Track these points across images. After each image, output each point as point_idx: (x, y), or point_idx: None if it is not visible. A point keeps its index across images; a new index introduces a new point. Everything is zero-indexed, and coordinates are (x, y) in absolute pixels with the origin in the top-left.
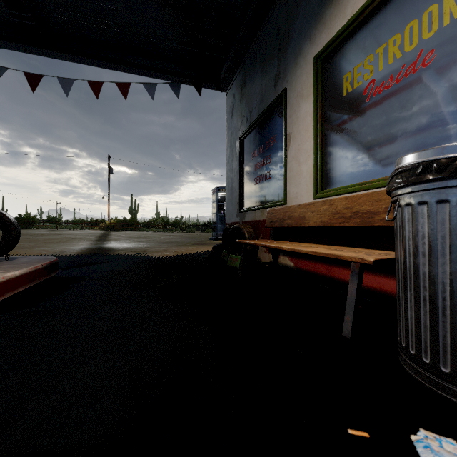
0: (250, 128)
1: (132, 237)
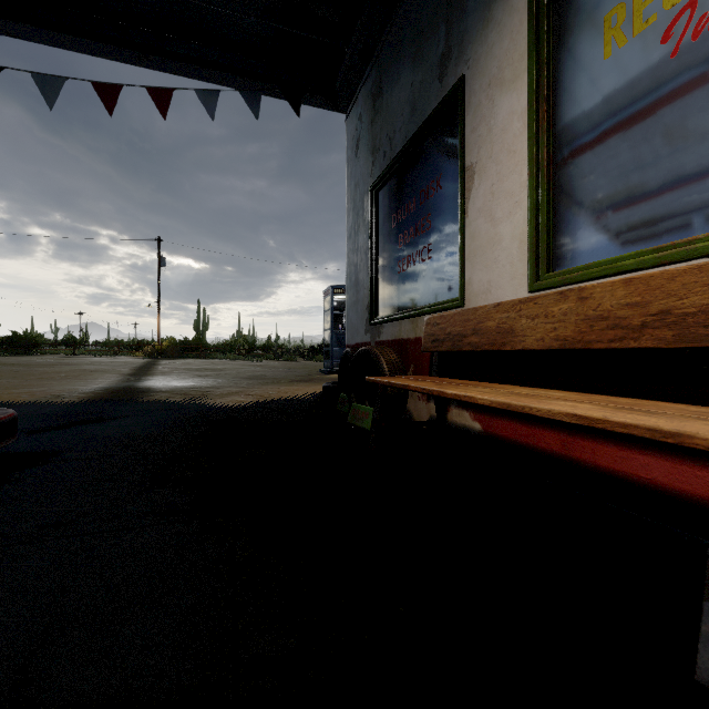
0: (390, 170)
1: (192, 369)
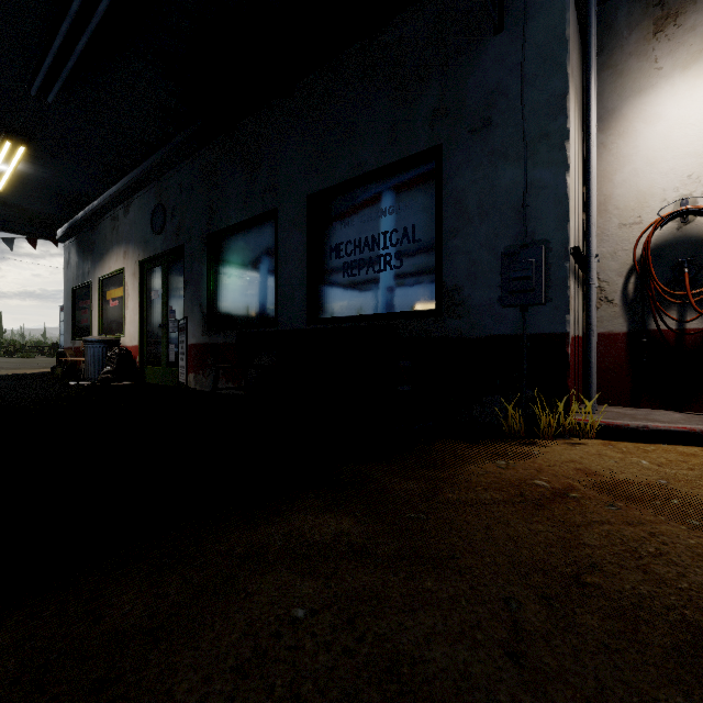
0: (78, 287)
1: None
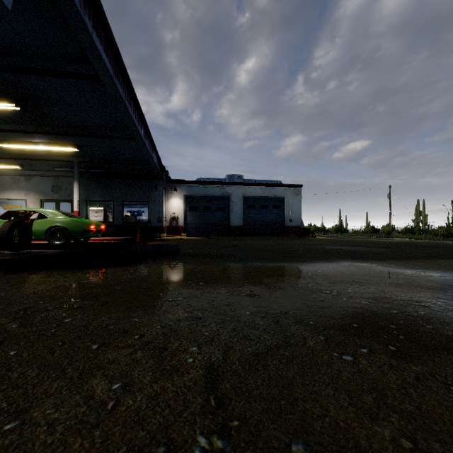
0: None
1: None
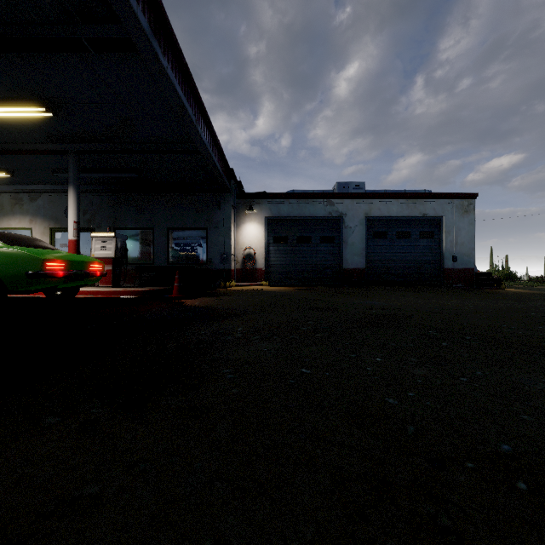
0: None
1: None
